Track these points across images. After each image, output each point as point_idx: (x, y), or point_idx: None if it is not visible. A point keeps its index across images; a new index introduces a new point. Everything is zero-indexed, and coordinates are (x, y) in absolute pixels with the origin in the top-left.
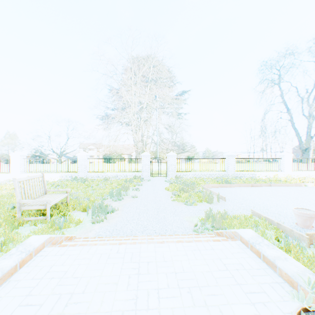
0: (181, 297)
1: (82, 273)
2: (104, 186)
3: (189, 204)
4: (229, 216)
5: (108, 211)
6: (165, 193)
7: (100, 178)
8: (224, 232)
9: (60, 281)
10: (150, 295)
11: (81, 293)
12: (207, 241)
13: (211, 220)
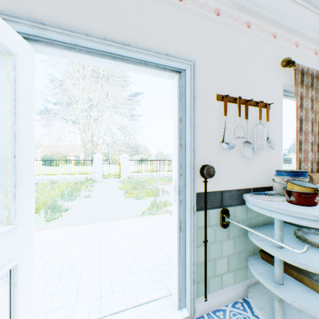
0: (128, 241)
1: (56, 242)
2: (52, 189)
3: (140, 198)
4: (169, 204)
5: (61, 210)
6: (118, 192)
7: (45, 181)
8: (161, 211)
9: (39, 248)
10: (109, 243)
11: (60, 250)
12: (148, 216)
13: (155, 207)
